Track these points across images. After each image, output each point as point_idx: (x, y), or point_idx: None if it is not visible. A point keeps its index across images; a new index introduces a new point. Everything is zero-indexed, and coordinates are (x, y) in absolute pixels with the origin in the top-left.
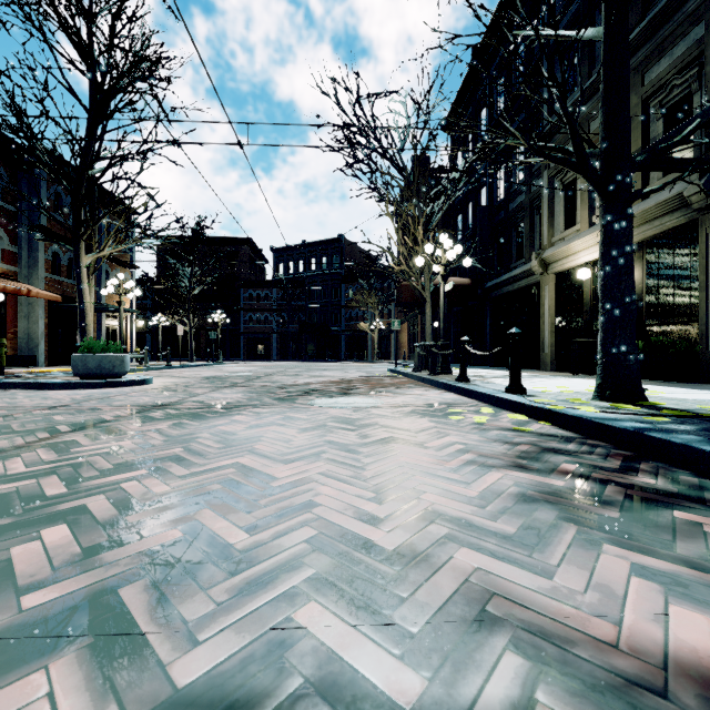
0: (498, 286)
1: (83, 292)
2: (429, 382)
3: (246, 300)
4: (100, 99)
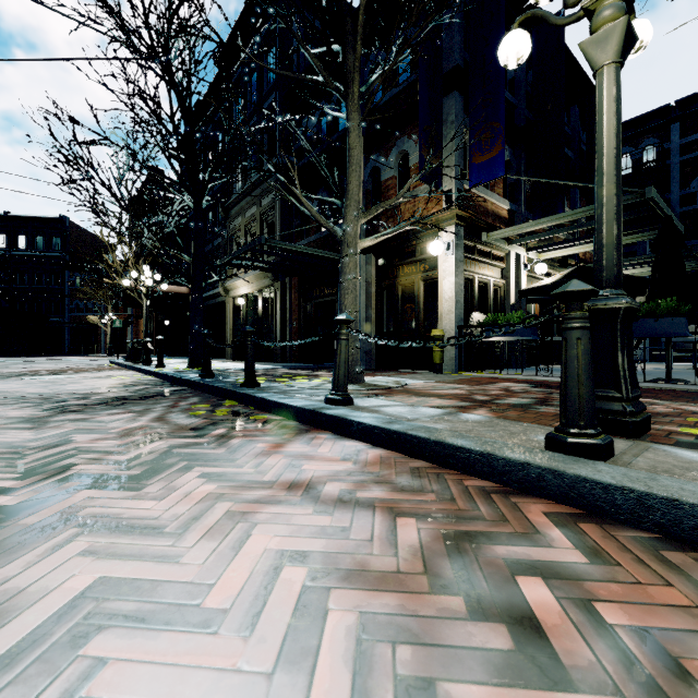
0: (208, 299)
1: None
2: (129, 367)
3: None
4: None
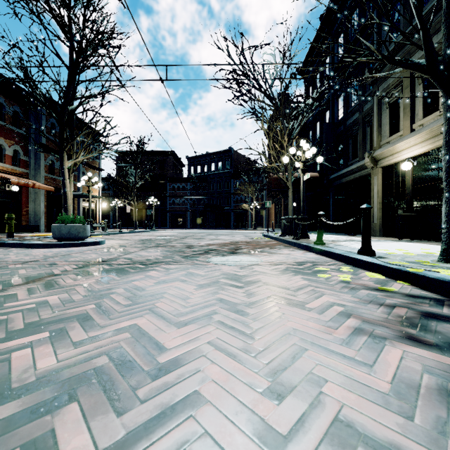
0: (339, 178)
1: (66, 184)
2: (293, 244)
3: (171, 190)
4: (75, 59)
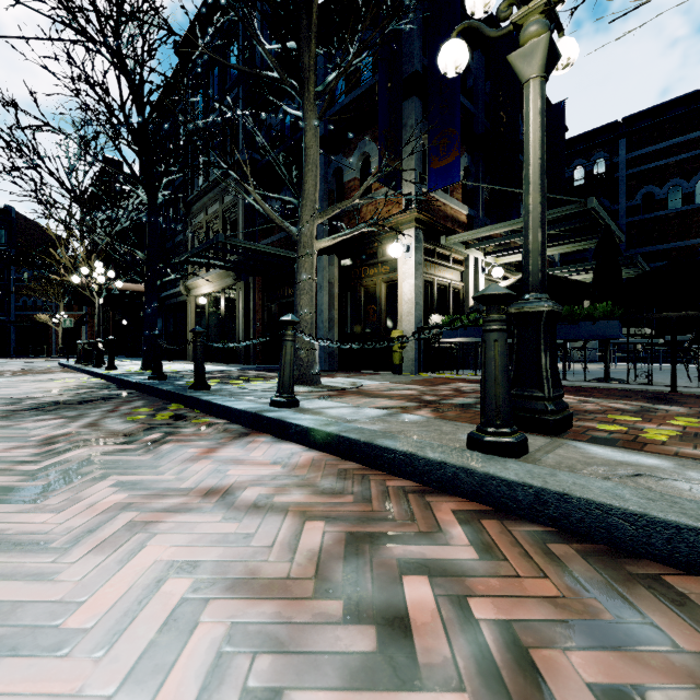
0: (169, 298)
1: None
2: (78, 369)
3: None
4: None
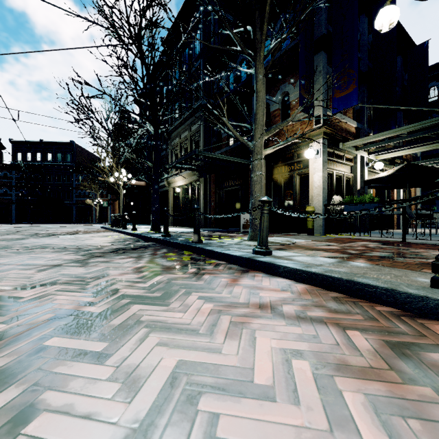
0: None
1: None
2: (114, 230)
3: None
4: None
